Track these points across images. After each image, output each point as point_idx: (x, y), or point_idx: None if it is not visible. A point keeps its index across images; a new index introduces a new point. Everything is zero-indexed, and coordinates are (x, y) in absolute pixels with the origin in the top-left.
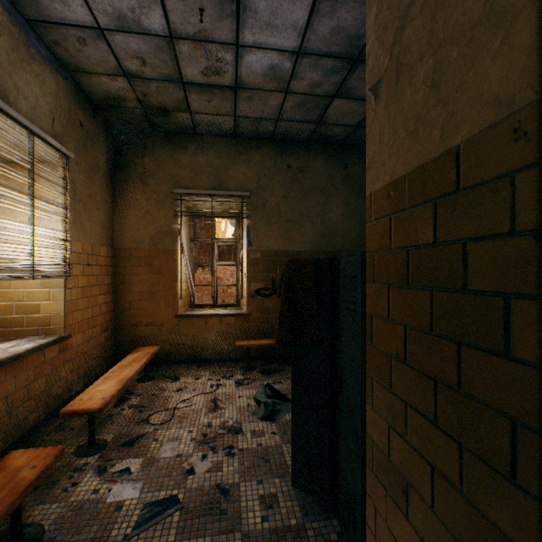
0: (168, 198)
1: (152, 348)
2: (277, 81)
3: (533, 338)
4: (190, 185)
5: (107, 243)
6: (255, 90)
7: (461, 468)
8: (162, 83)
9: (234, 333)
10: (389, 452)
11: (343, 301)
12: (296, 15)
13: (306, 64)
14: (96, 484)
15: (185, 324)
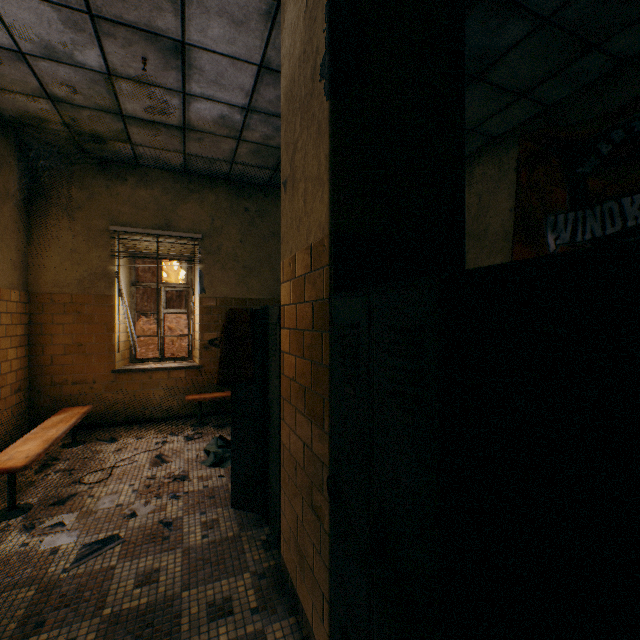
0: (103, 236)
1: (82, 408)
2: (229, 129)
3: (328, 353)
4: (132, 222)
5: (19, 286)
6: (206, 133)
7: (312, 436)
8: (97, 112)
9: (184, 387)
10: (290, 448)
11: (270, 343)
12: (243, 80)
13: (256, 119)
14: (25, 540)
15: (124, 380)
